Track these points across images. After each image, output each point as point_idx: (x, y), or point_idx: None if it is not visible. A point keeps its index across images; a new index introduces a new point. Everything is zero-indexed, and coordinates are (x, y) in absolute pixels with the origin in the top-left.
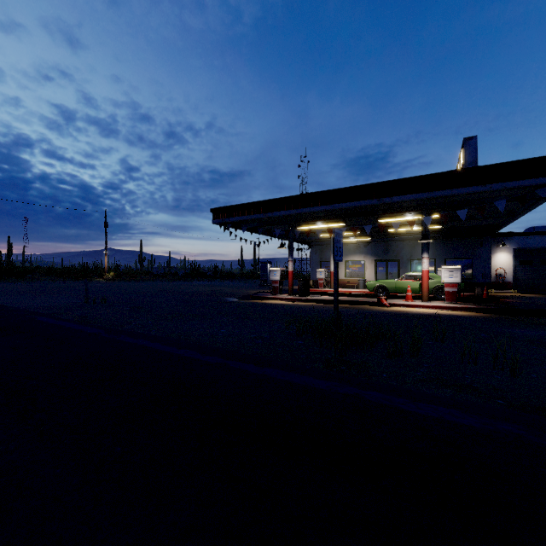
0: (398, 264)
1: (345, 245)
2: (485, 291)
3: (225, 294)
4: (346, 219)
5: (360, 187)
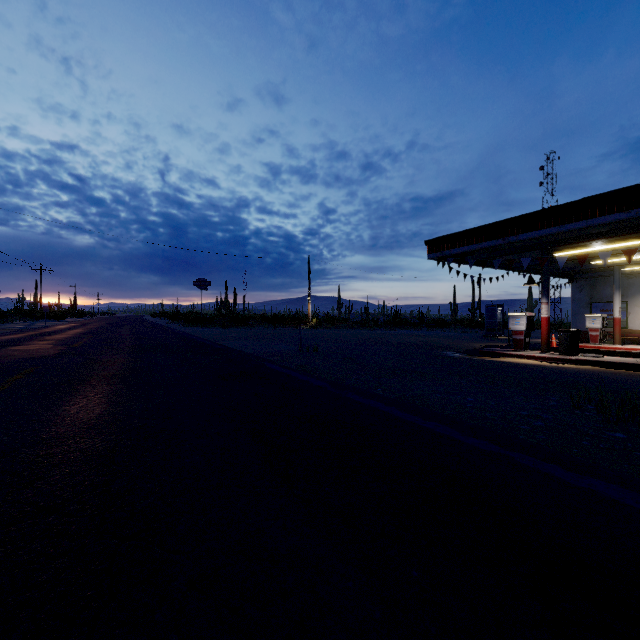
0: None
1: None
2: None
3: (441, 347)
4: None
5: None
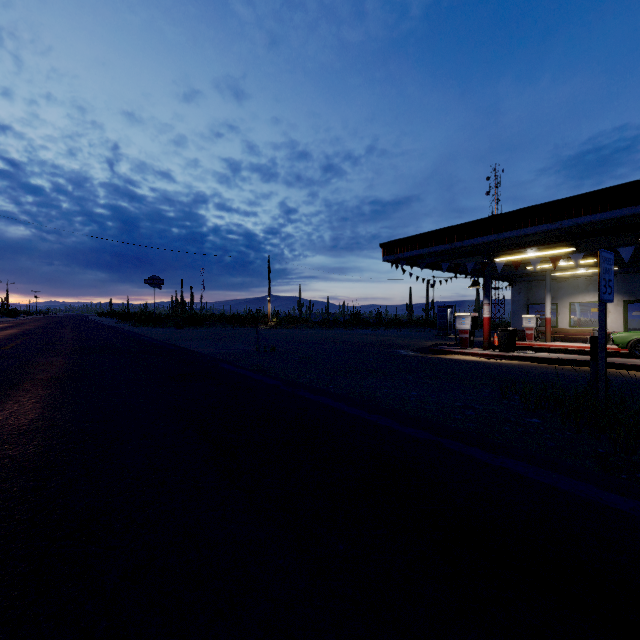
0: None
1: (570, 279)
2: None
3: (396, 346)
4: (578, 241)
5: (610, 189)
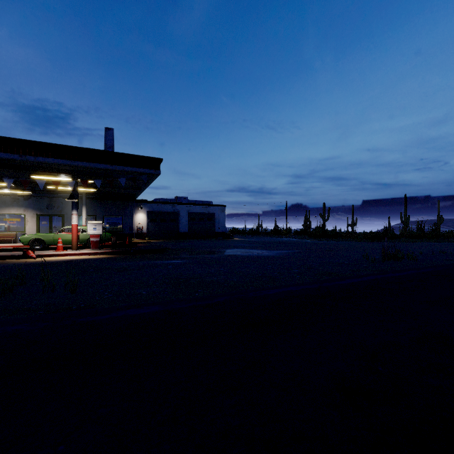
0: (63, 219)
1: None
2: (128, 239)
3: None
4: None
5: None
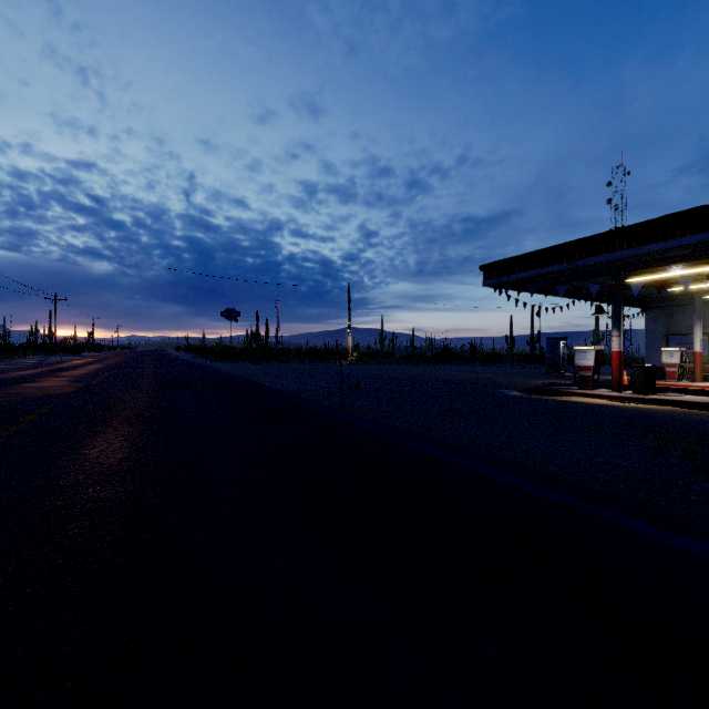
0: None
1: None
2: None
3: (498, 385)
4: None
5: None
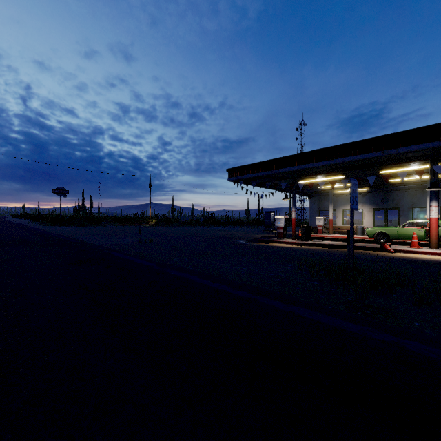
0: (398, 212)
1: (343, 195)
2: None
3: (237, 238)
4: (346, 172)
5: (363, 141)
